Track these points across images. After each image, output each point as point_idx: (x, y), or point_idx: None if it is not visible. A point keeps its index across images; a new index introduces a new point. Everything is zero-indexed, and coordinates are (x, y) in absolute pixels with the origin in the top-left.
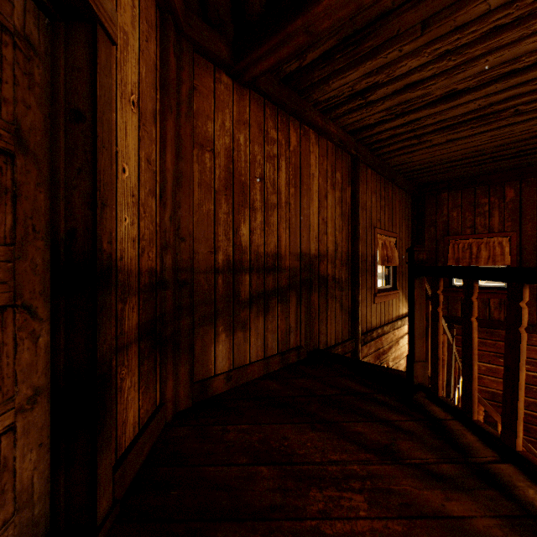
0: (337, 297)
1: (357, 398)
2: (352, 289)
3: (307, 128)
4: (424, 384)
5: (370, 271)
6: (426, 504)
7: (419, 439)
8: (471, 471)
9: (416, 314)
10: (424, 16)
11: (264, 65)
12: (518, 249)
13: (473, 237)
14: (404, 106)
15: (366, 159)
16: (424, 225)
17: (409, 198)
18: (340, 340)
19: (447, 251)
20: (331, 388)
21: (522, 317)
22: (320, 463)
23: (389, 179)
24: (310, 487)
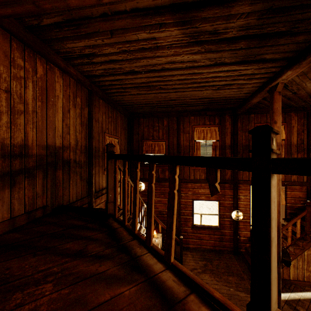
0: (78, 172)
1: (75, 229)
2: (89, 167)
3: (53, 66)
4: (112, 213)
5: (102, 156)
6: (88, 272)
7: (100, 241)
8: (118, 249)
9: (109, 178)
10: (110, 28)
11: (3, 11)
12: (168, 147)
13: (153, 141)
14: (113, 71)
15: (98, 93)
16: (134, 133)
17: (126, 119)
18: (80, 197)
19: (143, 147)
20: (61, 227)
21: (137, 176)
22: (30, 275)
23: (114, 107)
24: (15, 293)
